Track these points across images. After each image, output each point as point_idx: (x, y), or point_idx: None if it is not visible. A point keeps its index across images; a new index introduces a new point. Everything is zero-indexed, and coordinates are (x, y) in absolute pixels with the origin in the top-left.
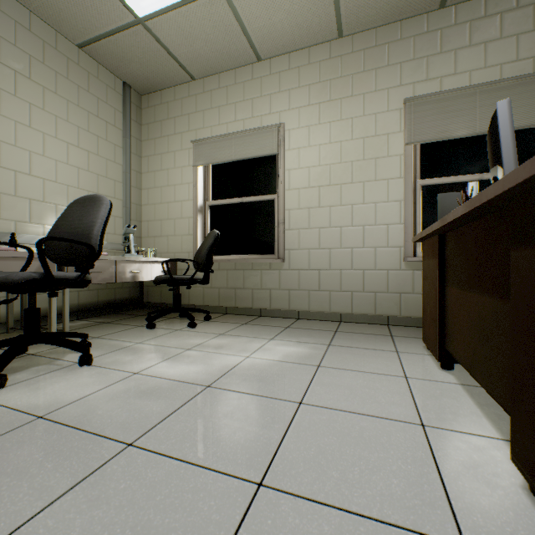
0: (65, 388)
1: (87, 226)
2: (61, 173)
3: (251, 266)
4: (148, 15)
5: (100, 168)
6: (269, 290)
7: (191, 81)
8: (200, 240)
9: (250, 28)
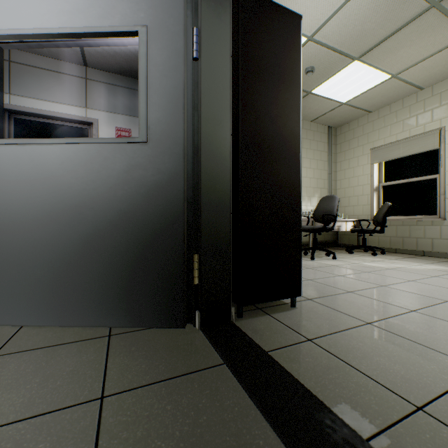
0: (333, 262)
1: (330, 208)
2: (304, 182)
3: (415, 223)
4: (348, 100)
5: (318, 175)
6: (431, 239)
7: (368, 113)
8: (375, 207)
9: (413, 81)
